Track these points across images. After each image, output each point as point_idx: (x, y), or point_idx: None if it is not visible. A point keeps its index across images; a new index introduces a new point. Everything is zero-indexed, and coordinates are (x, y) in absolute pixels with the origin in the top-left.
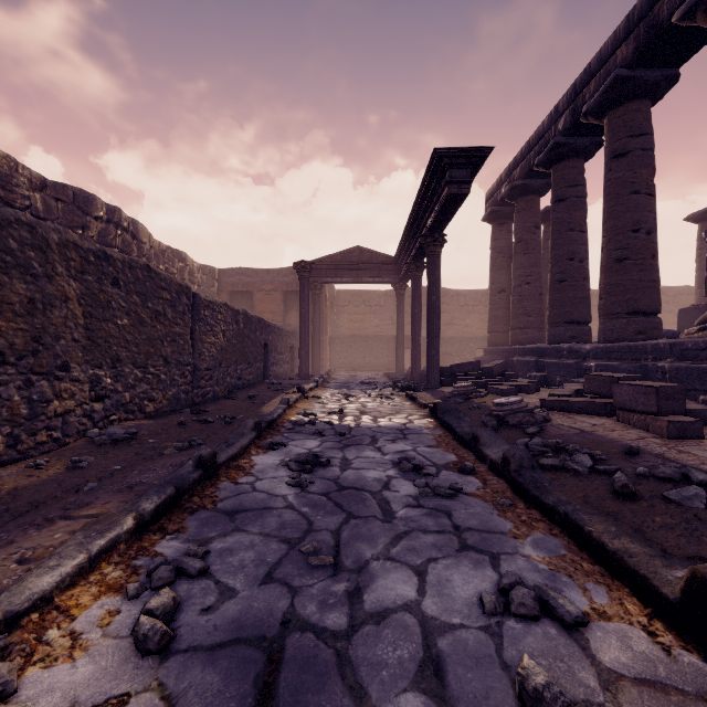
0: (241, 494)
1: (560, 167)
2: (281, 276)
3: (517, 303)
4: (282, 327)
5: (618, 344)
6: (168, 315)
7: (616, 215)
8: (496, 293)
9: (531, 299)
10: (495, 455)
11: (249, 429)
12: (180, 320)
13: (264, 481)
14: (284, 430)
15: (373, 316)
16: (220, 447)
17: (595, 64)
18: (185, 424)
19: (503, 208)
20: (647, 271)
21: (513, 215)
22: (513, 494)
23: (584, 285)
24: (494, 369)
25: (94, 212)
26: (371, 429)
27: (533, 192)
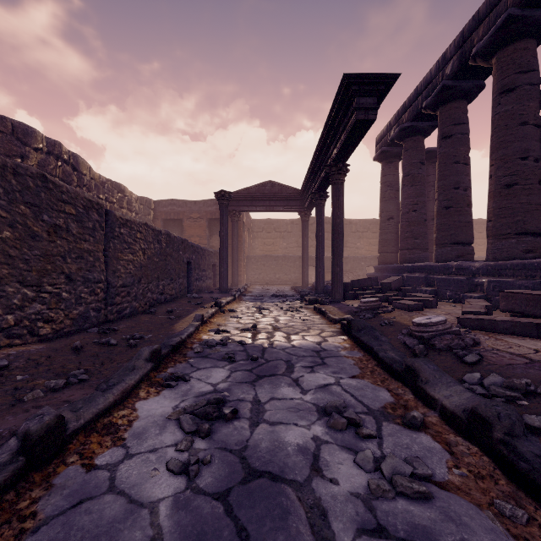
0: (82, 502)
1: (446, 108)
2: (206, 206)
3: (405, 227)
4: (205, 248)
5: (510, 261)
6: (72, 230)
7: (506, 145)
8: (385, 220)
9: (418, 224)
10: (449, 401)
11: (143, 359)
12: (89, 237)
13: (135, 460)
14: (191, 353)
15: (282, 240)
16: (89, 396)
17: (484, 10)
18: (80, 349)
19: (391, 148)
20: (535, 195)
21: (399, 155)
22: (511, 485)
23: (468, 211)
24: (392, 284)
25: (33, 144)
26: (285, 350)
27: (419, 133)
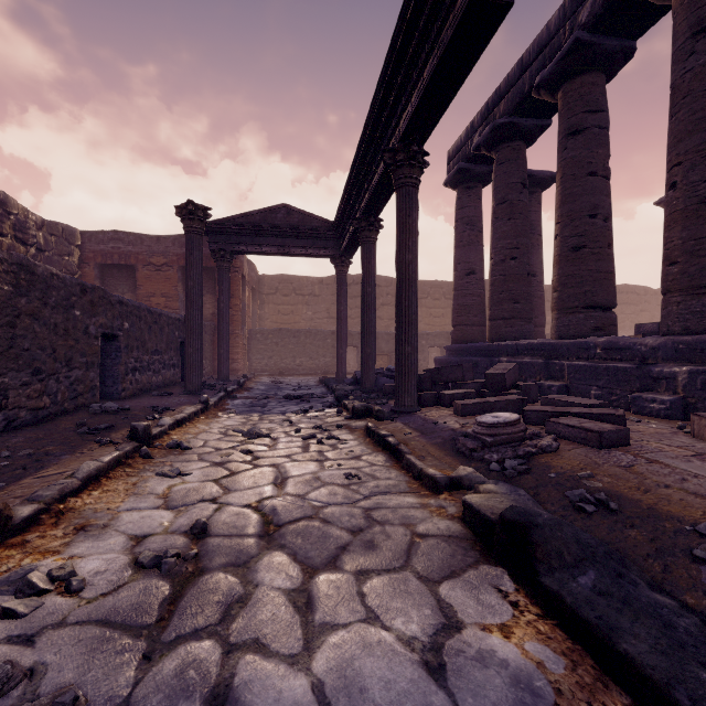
0: None
1: (576, 84)
2: (177, 246)
3: (500, 284)
4: (160, 311)
5: None
6: None
7: None
8: (464, 275)
9: (519, 280)
10: None
11: None
12: None
13: None
14: None
15: (306, 307)
16: None
17: None
18: None
19: (473, 165)
20: None
21: (484, 177)
22: None
23: (610, 254)
24: (506, 378)
25: None
26: None
27: (520, 137)
